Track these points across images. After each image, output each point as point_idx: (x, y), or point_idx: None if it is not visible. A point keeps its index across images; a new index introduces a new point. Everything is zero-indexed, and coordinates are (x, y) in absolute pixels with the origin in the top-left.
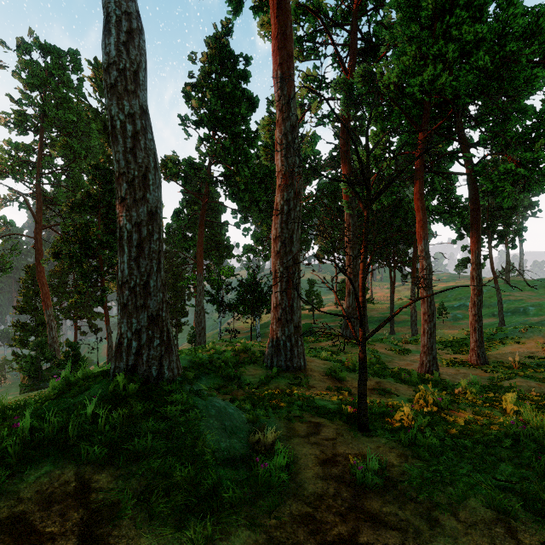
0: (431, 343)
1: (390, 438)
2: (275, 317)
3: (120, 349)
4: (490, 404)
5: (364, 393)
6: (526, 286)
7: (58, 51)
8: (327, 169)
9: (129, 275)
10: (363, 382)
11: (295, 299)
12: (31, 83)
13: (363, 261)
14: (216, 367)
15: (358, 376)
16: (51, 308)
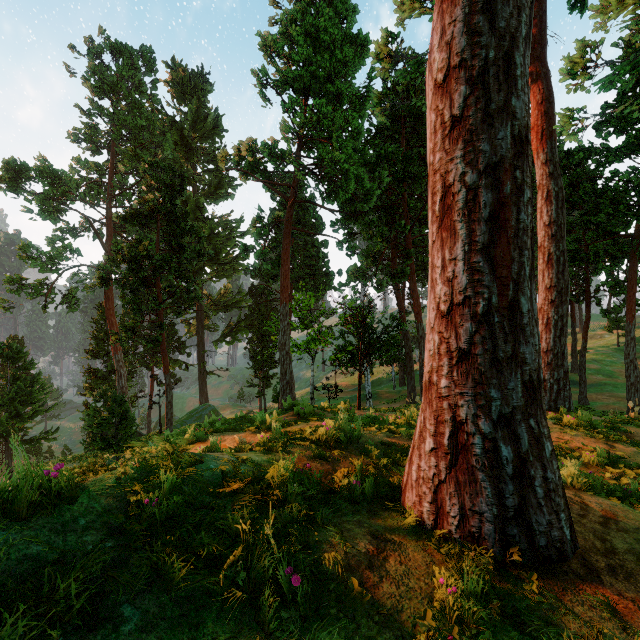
0: None
1: None
2: (446, 347)
3: None
4: None
5: None
6: None
7: (130, 50)
8: None
9: None
10: None
11: (525, 283)
12: (99, 87)
13: None
14: (228, 527)
15: None
16: (121, 352)
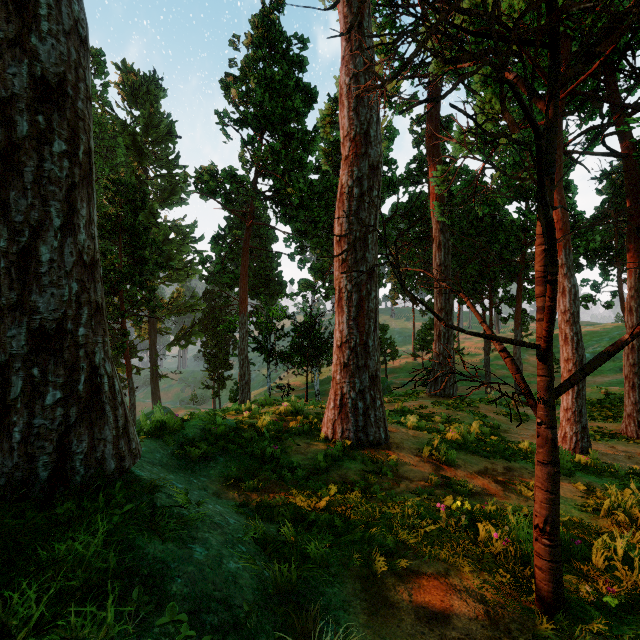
0: (579, 406)
1: None
2: (339, 361)
3: None
4: None
5: (555, 524)
6: None
7: None
8: (404, 182)
9: None
10: (550, 497)
11: (371, 333)
12: None
13: None
14: (245, 440)
15: (472, 457)
16: None
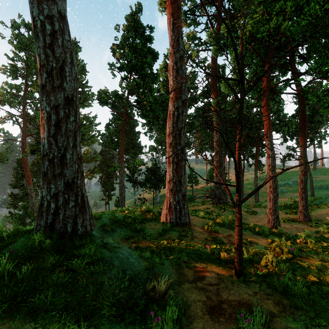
0: (275, 207)
1: (263, 284)
2: (169, 188)
3: (41, 209)
4: (328, 252)
5: (240, 246)
6: (327, 172)
7: None
8: (201, 98)
9: (49, 149)
10: (239, 237)
11: (183, 176)
12: (20, 47)
13: (238, 140)
14: (128, 223)
15: (226, 230)
16: (32, 185)
